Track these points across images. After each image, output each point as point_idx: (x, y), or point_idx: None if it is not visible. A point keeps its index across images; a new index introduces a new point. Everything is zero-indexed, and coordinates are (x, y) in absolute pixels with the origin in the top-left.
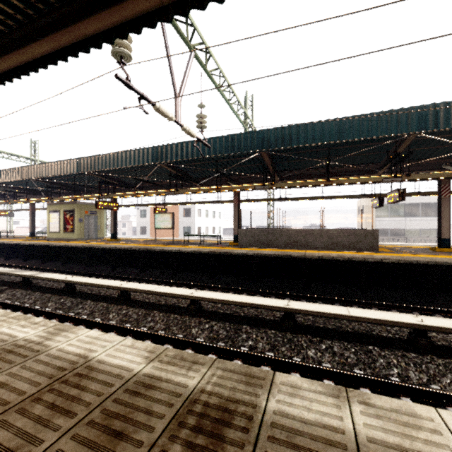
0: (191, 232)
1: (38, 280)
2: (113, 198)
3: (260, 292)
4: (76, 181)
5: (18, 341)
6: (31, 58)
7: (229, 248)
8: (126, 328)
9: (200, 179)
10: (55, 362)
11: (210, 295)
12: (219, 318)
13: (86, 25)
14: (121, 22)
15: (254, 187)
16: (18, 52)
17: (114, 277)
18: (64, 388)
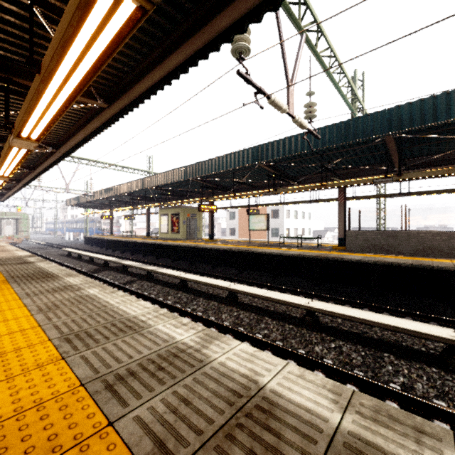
0: (279, 233)
1: (157, 274)
2: (210, 202)
3: (387, 309)
4: (181, 188)
5: (177, 343)
6: (167, 72)
7: (336, 253)
8: (243, 333)
9: (298, 177)
10: (225, 381)
11: (332, 308)
12: (346, 337)
13: (221, 20)
14: (257, 3)
15: (372, 181)
16: (157, 69)
17: (216, 277)
18: (253, 426)
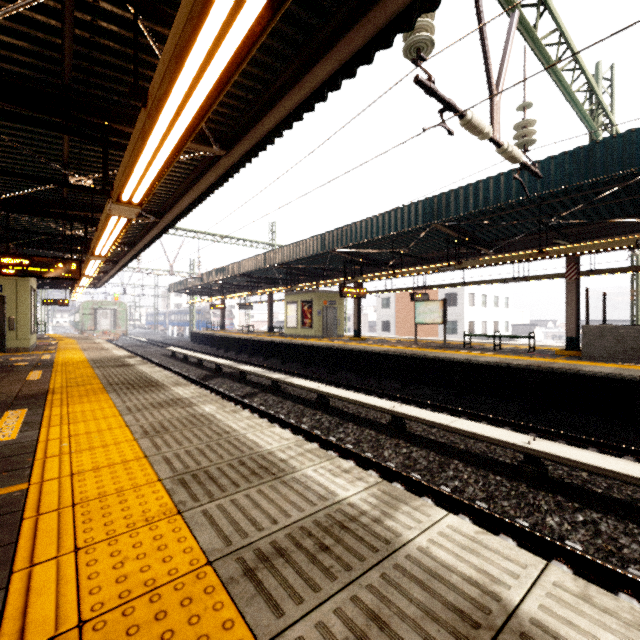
0: (457, 329)
1: (285, 385)
2: (356, 283)
3: None
4: (315, 264)
5: (341, 504)
6: (308, 92)
7: (565, 362)
8: (420, 483)
9: (495, 242)
10: (438, 588)
11: (573, 454)
12: (602, 505)
13: None
14: None
15: (634, 242)
16: (295, 89)
17: (368, 392)
18: None
